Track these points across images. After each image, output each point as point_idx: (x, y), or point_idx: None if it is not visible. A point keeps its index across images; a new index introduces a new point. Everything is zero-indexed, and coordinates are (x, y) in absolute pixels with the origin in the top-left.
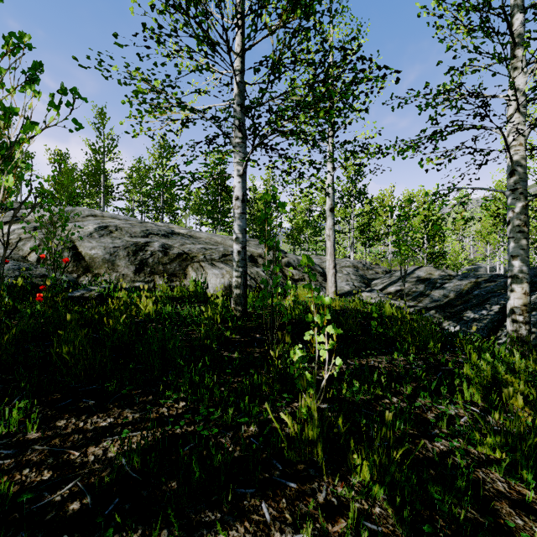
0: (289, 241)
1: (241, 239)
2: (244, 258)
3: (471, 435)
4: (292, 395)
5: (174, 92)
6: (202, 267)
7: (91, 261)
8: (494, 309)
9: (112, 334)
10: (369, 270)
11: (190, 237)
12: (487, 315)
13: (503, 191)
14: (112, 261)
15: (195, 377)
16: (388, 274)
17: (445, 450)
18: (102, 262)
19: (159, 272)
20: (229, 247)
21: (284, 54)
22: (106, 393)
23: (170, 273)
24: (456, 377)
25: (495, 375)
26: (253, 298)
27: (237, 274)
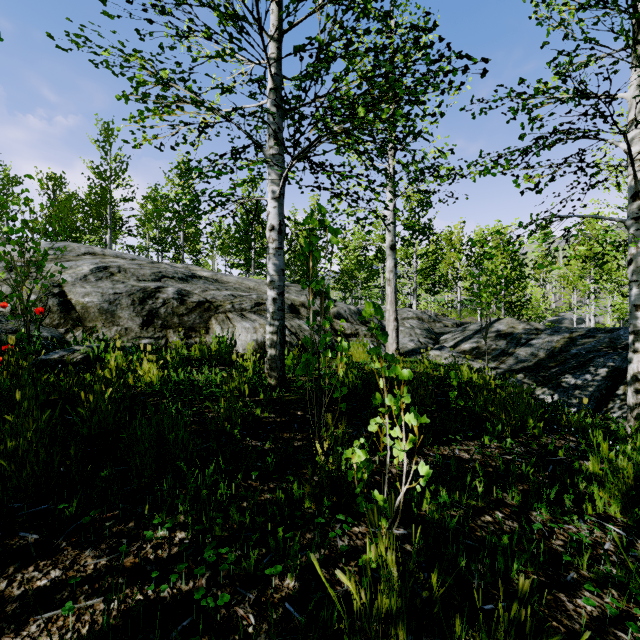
0: (337, 287)
1: (277, 283)
2: (281, 307)
3: (632, 584)
4: (349, 513)
5: (188, 86)
6: (229, 319)
7: (83, 311)
8: (601, 373)
9: (90, 417)
10: (436, 323)
11: (214, 281)
12: (593, 380)
13: (622, 220)
14: (112, 311)
15: (203, 490)
16: (460, 328)
17: (597, 616)
18: (99, 312)
19: (173, 325)
20: (264, 293)
21: (333, 39)
22: (62, 518)
23: (188, 327)
24: (576, 474)
25: (637, 475)
26: (294, 359)
27: (272, 329)
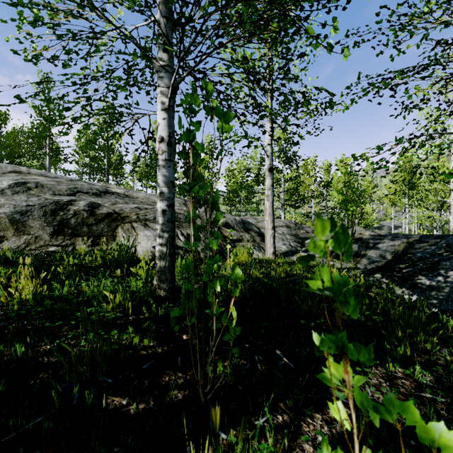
0: (225, 203)
1: (166, 194)
2: (171, 219)
3: None
4: None
5: None
6: (134, 228)
7: None
8: (451, 275)
9: None
10: (300, 229)
11: (125, 196)
12: (446, 282)
13: None
14: (24, 221)
15: None
16: None
17: None
18: (10, 222)
19: (82, 234)
20: None
21: None
22: None
23: (96, 235)
24: None
25: None
26: None
27: (162, 241)
